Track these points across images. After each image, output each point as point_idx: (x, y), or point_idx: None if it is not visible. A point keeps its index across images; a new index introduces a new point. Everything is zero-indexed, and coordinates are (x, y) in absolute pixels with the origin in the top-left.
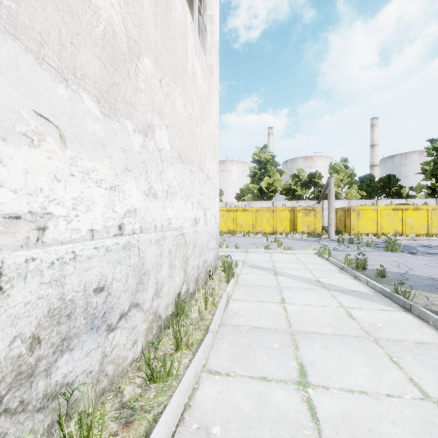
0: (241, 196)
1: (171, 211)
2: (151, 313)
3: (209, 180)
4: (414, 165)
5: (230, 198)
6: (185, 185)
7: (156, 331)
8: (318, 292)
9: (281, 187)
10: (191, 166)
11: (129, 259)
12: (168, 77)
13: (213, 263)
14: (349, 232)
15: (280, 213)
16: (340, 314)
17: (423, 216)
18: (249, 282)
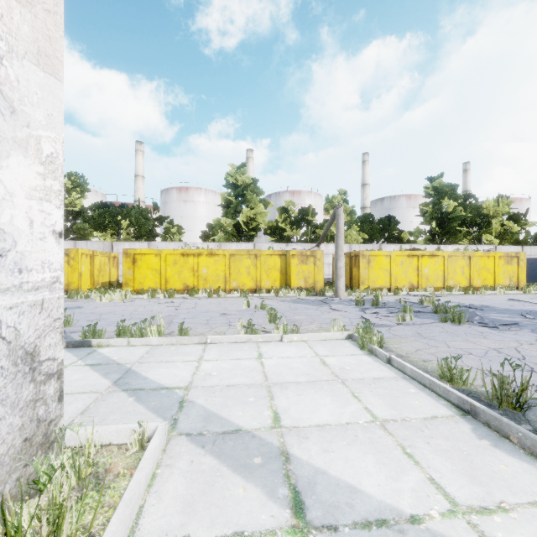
0: (209, 234)
1: None
2: None
3: None
4: (402, 210)
5: (197, 240)
6: None
7: None
8: None
9: (265, 225)
10: None
11: None
12: None
13: None
14: (357, 286)
15: (266, 260)
16: None
17: (439, 265)
18: None
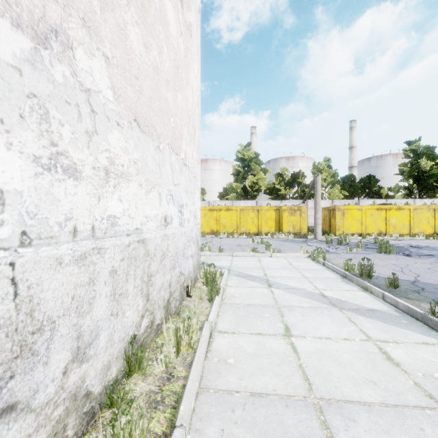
0: (224, 195)
1: (117, 203)
2: (61, 402)
3: (186, 168)
4: (389, 168)
5: (213, 198)
6: (146, 167)
7: (76, 428)
8: (329, 314)
9: (265, 187)
10: (158, 141)
11: None
12: None
13: (192, 274)
14: (334, 232)
15: (265, 213)
16: (373, 355)
17: (405, 216)
18: (238, 300)
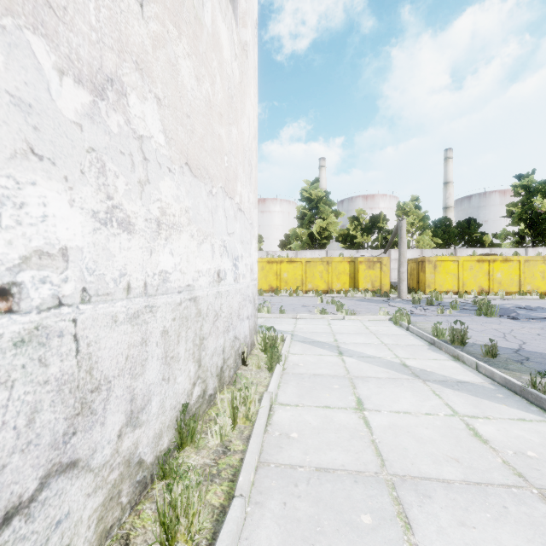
0: (286, 243)
1: (168, 257)
2: (116, 466)
3: (241, 213)
4: (495, 208)
5: (273, 247)
6: (198, 215)
7: (130, 496)
8: (410, 386)
9: (337, 233)
10: (210, 185)
11: (40, 366)
12: (160, 8)
13: (248, 339)
14: (423, 289)
15: (337, 266)
16: (459, 431)
17: (514, 269)
18: (303, 370)
